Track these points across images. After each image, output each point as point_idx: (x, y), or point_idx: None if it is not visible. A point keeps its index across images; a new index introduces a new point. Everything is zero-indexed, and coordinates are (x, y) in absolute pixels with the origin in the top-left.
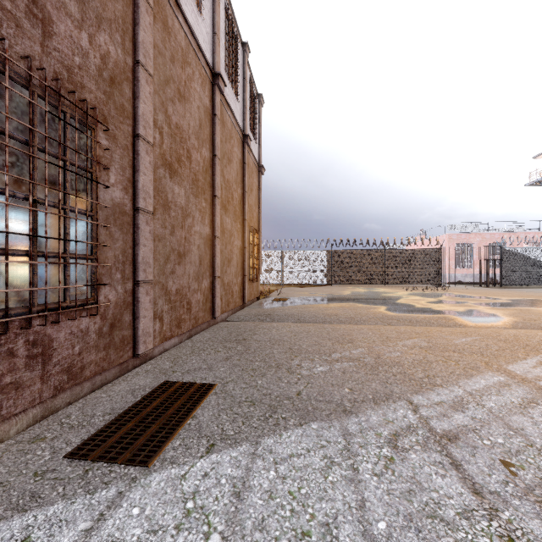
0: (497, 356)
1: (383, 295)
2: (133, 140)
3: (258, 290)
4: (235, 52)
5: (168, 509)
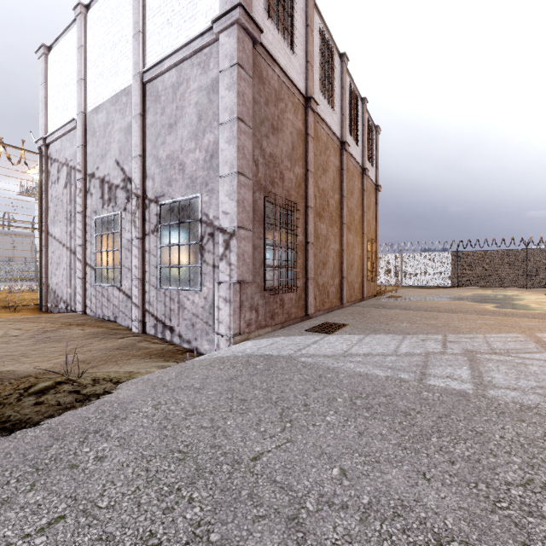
0: (540, 330)
1: (507, 297)
2: (305, 208)
3: (375, 288)
4: (356, 111)
5: (340, 339)
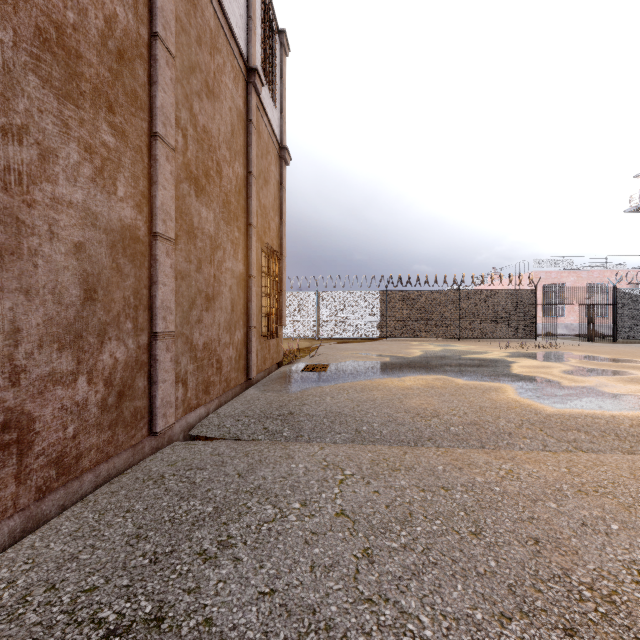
0: None
1: (476, 358)
2: None
3: (280, 350)
4: None
5: None
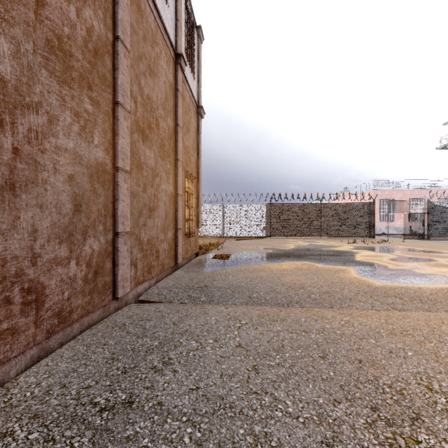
0: None
1: (331, 250)
2: None
3: (197, 244)
4: None
5: None
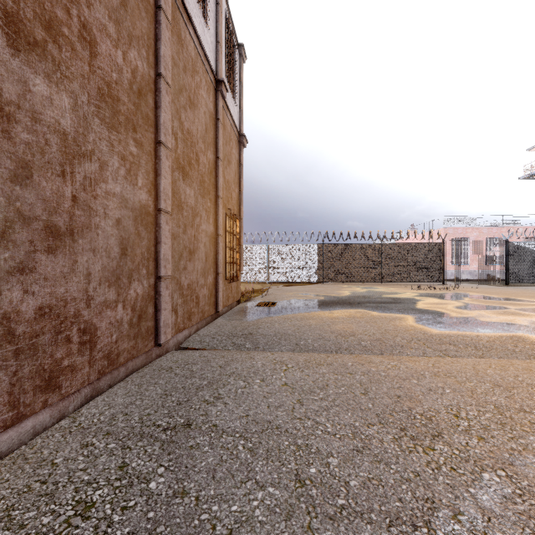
0: None
1: (391, 297)
2: None
3: (239, 291)
4: None
5: None
